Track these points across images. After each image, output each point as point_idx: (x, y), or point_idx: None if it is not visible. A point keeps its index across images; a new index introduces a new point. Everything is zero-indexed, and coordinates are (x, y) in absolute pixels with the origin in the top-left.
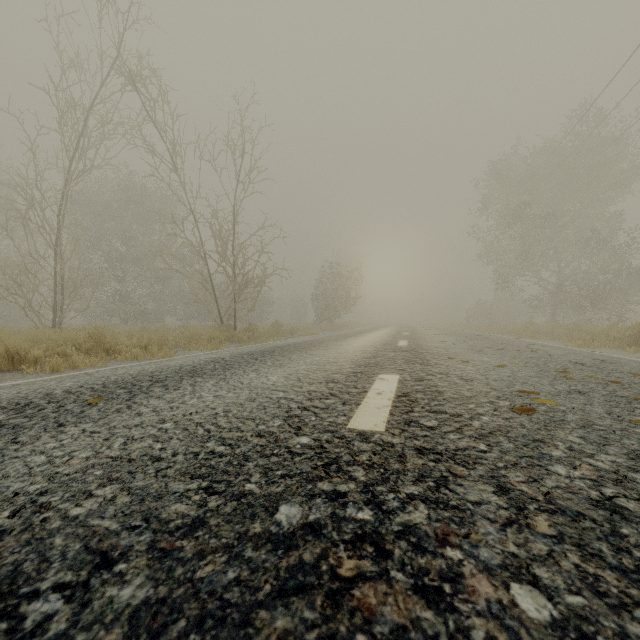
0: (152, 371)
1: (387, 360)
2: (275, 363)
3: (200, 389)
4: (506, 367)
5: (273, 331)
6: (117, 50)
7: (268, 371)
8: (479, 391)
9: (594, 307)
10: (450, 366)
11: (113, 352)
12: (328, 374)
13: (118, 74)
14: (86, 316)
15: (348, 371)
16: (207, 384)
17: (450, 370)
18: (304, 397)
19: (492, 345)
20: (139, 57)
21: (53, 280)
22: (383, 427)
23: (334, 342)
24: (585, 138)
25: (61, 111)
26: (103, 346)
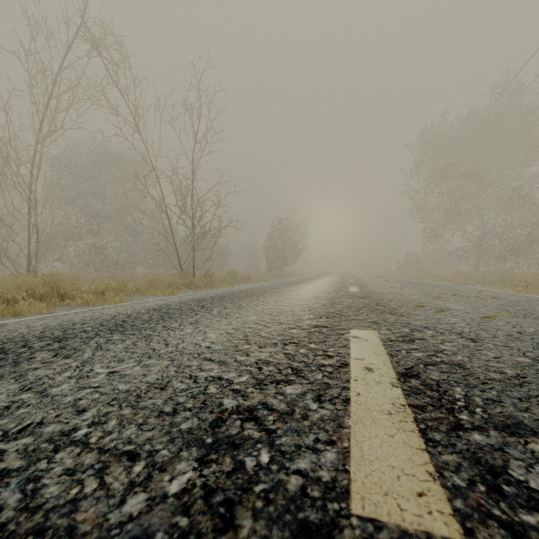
0: (76, 322)
1: (349, 308)
2: (221, 312)
3: (100, 356)
4: (495, 318)
5: (229, 278)
6: (82, 16)
7: (209, 324)
8: (517, 362)
9: (515, 257)
10: (427, 317)
11: (68, 298)
12: (284, 329)
13: (85, 40)
14: (66, 265)
15: (308, 324)
16: (118, 346)
17: (433, 322)
18: (250, 377)
19: (443, 291)
20: (104, 24)
21: (27, 231)
22: (447, 511)
23: (285, 288)
24: (509, 105)
25: (30, 73)
26: (57, 292)
